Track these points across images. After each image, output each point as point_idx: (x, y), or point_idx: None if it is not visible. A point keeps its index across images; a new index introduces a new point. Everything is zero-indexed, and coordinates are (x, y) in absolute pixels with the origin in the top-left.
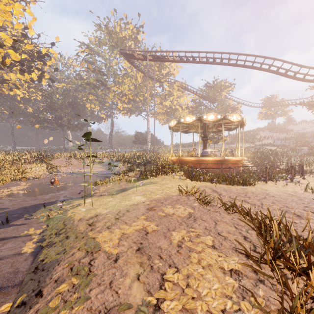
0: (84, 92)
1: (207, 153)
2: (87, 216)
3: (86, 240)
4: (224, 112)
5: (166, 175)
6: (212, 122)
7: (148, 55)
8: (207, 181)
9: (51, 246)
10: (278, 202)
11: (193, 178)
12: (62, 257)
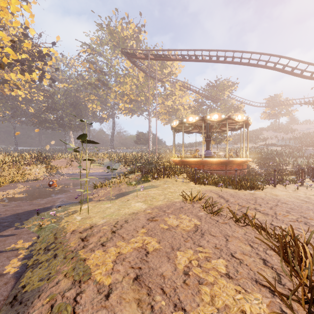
0: (86, 92)
1: (211, 154)
2: (81, 227)
3: (75, 262)
4: (227, 111)
5: (168, 178)
6: (215, 122)
7: (150, 54)
8: (212, 184)
9: (36, 266)
10: (293, 211)
11: (196, 181)
12: (45, 285)
